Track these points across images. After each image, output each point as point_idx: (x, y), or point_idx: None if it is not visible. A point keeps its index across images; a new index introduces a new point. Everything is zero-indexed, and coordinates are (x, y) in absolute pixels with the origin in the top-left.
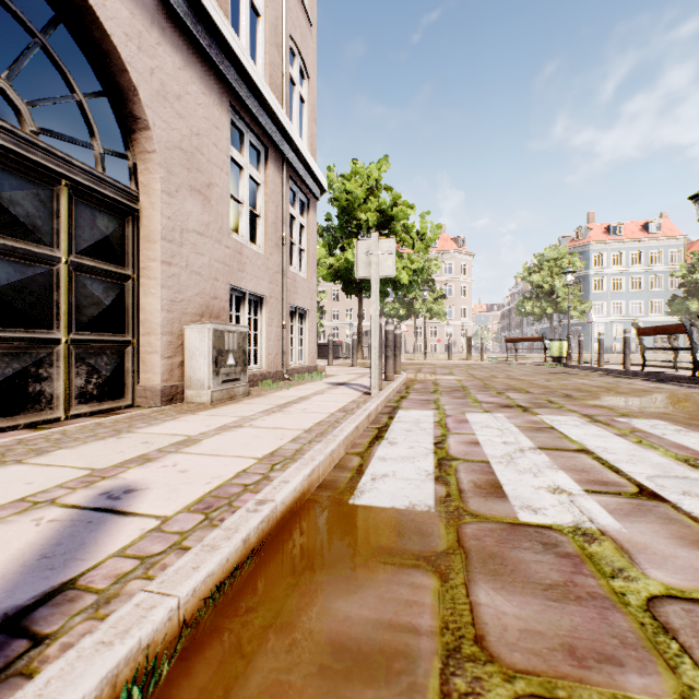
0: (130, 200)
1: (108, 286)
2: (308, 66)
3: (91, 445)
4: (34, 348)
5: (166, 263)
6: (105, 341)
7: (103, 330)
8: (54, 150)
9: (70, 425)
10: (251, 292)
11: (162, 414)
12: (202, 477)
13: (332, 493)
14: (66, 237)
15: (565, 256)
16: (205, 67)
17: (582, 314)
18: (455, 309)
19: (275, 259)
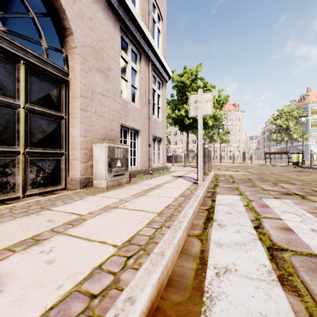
0: (63, 75)
1: (50, 122)
2: (162, 13)
3: (15, 221)
4: (2, 157)
5: (83, 110)
6: (48, 153)
7: (47, 146)
8: (14, 42)
9: (21, 202)
10: (132, 127)
11: (76, 195)
12: (59, 275)
13: (181, 297)
14: (23, 93)
15: (294, 110)
16: (106, 4)
17: (305, 139)
18: (234, 138)
19: (145, 111)
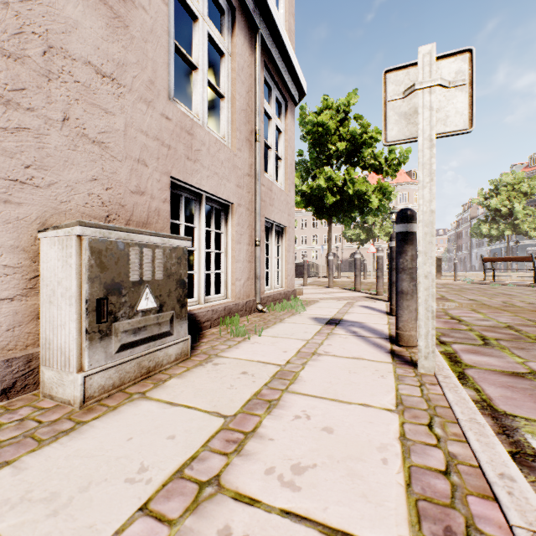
0: None
1: None
2: None
3: None
4: None
5: None
6: None
7: None
8: None
9: None
10: (210, 194)
11: None
12: None
13: None
14: None
15: (523, 180)
16: None
17: None
18: None
19: (245, 157)
